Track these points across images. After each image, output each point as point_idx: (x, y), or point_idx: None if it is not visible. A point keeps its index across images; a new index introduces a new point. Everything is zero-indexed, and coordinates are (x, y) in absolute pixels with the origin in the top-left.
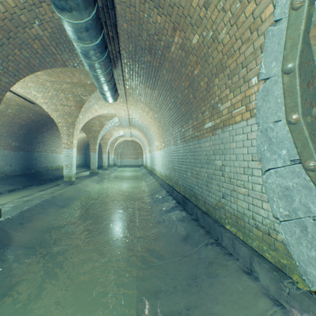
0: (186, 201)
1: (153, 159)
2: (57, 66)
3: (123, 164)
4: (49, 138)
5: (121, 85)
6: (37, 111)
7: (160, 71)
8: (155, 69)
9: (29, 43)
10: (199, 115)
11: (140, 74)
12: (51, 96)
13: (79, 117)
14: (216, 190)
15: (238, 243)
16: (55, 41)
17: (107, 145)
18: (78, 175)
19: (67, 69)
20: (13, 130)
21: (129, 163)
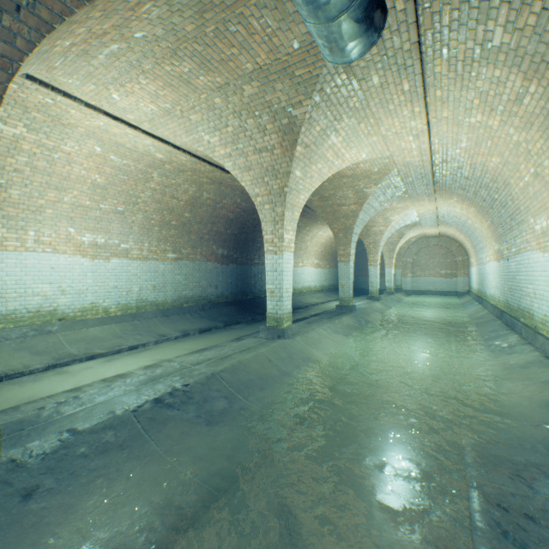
0: None
1: (517, 279)
2: None
3: (417, 288)
4: None
5: None
6: (242, 190)
7: None
8: None
9: None
10: None
11: None
12: (232, 134)
13: (292, 175)
14: None
15: None
16: None
17: (377, 247)
18: (322, 307)
19: (220, 2)
20: (217, 229)
21: (431, 287)
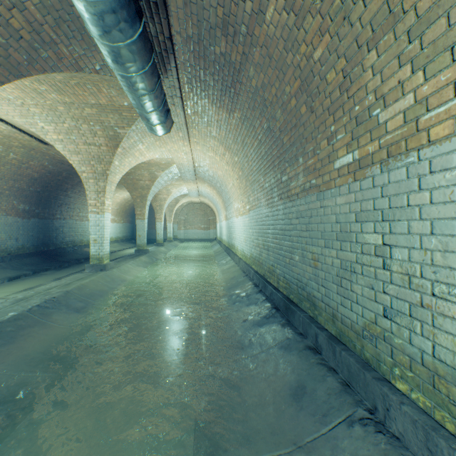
0: (293, 307)
1: (231, 230)
2: (64, 69)
3: (187, 237)
4: (76, 198)
5: (178, 107)
6: (54, 157)
7: (243, 71)
8: (235, 69)
9: (2, 16)
10: (320, 144)
11: (209, 84)
12: (67, 128)
13: (113, 164)
14: (364, 298)
15: (450, 450)
16: (52, 15)
17: (162, 209)
18: (120, 254)
19: (87, 78)
20: (19, 186)
21: (196, 236)
